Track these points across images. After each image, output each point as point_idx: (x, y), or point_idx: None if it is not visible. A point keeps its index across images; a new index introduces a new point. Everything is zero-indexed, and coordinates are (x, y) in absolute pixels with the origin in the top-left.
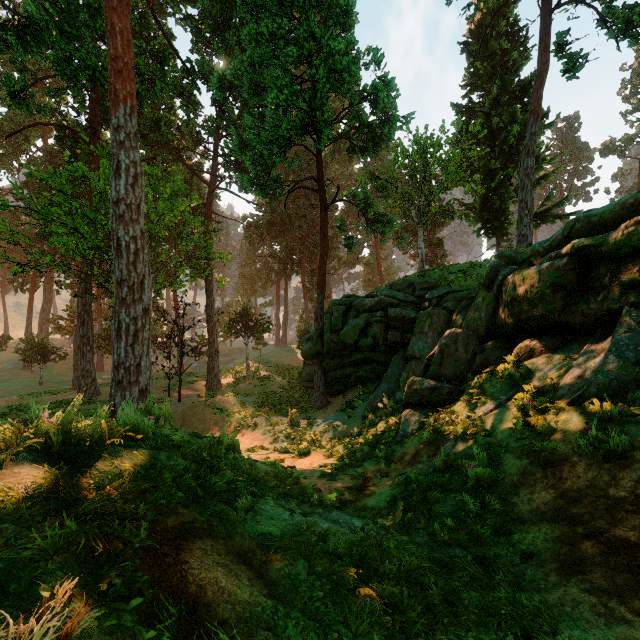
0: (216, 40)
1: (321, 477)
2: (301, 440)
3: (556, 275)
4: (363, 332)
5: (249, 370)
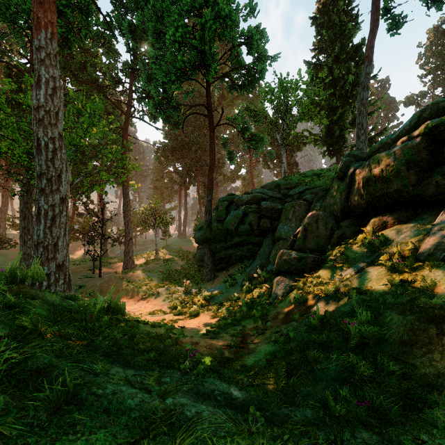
0: None
1: (205, 335)
2: (193, 304)
3: (410, 153)
4: (241, 220)
5: (157, 254)
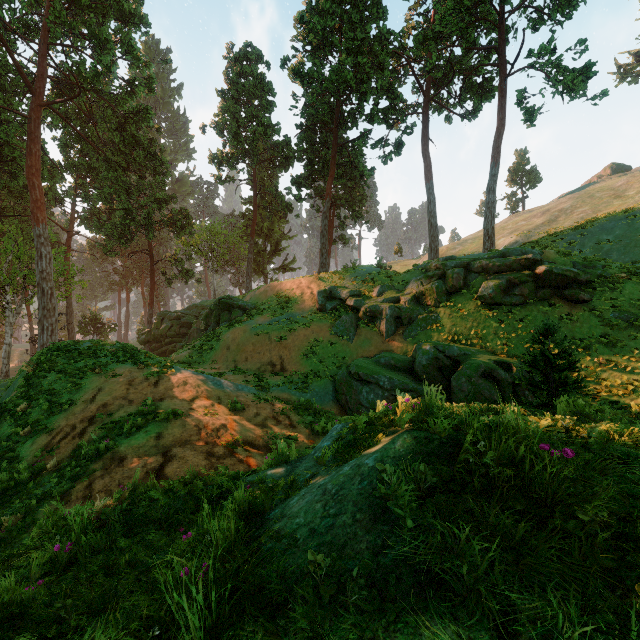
0: (81, 157)
1: None
2: None
3: (207, 314)
4: (170, 329)
5: None
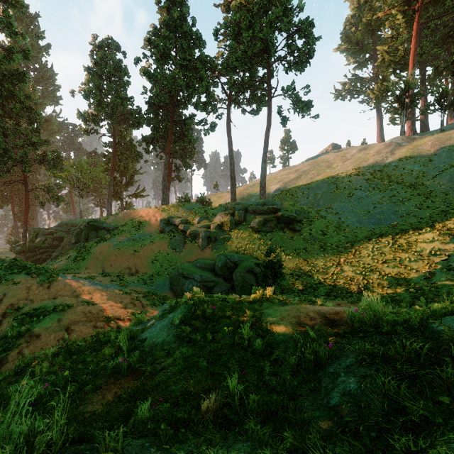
0: None
1: None
2: None
3: (78, 232)
4: (44, 242)
5: None
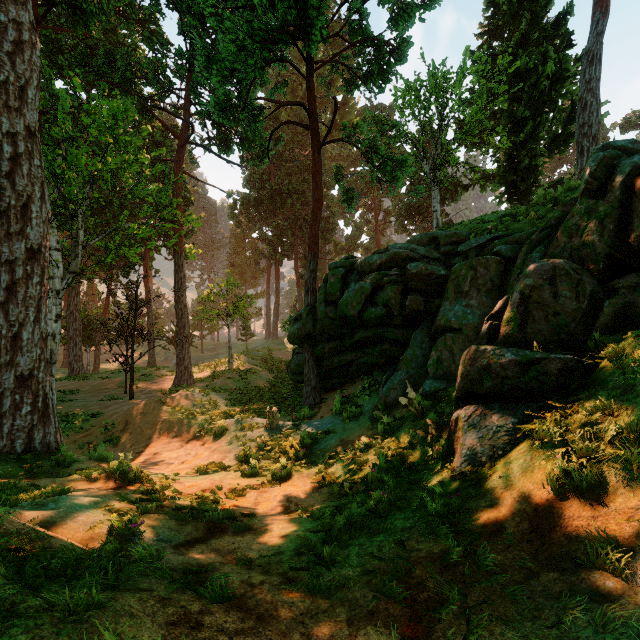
0: None
1: (294, 570)
2: (281, 453)
3: None
4: (370, 299)
5: (231, 363)
